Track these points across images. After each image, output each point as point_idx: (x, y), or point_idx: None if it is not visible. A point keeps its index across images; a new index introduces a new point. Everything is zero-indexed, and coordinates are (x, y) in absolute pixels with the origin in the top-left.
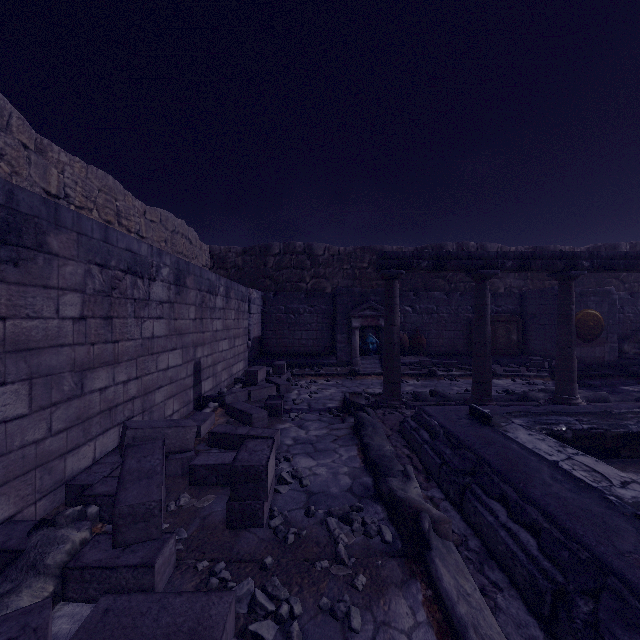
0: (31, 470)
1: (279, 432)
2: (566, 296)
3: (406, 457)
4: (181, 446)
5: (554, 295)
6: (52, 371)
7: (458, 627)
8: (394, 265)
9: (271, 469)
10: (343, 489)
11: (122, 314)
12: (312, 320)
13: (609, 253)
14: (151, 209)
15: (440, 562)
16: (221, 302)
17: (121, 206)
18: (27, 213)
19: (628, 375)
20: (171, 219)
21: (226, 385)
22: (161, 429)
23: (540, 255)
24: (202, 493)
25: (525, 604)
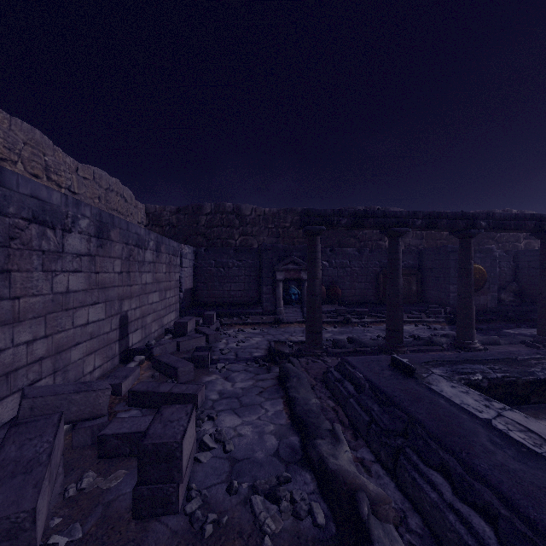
0: None
1: (204, 387)
2: (466, 252)
3: (331, 410)
4: (92, 412)
5: (447, 252)
6: None
7: None
8: (316, 222)
9: (189, 441)
10: (269, 453)
11: (25, 267)
12: (240, 273)
13: (502, 214)
14: (84, 166)
15: None
16: (151, 256)
17: (50, 161)
18: None
19: (507, 319)
20: (105, 177)
21: (156, 336)
22: (67, 395)
23: (445, 215)
24: (111, 468)
25: None
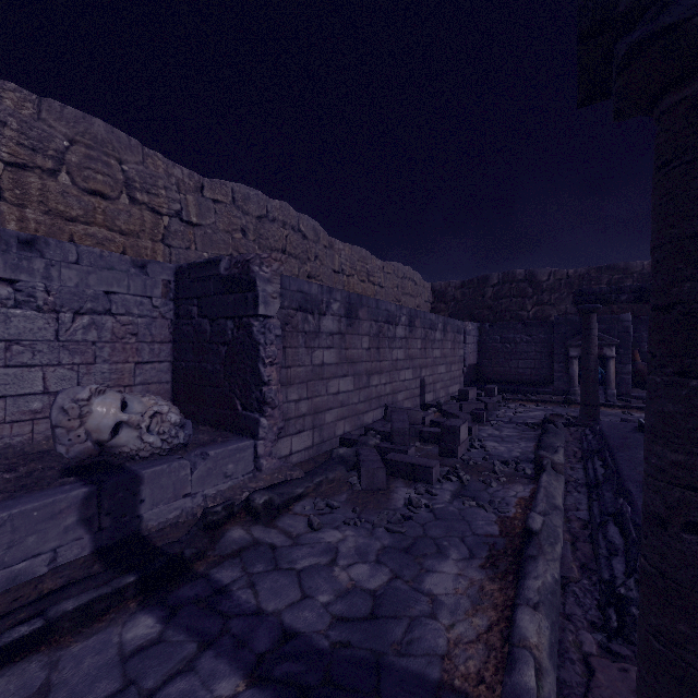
0: (354, 415)
1: (477, 426)
2: None
3: (572, 451)
4: (414, 421)
5: None
6: (360, 373)
7: (537, 487)
8: (590, 300)
9: (463, 433)
10: (512, 456)
11: (383, 346)
12: (529, 349)
13: None
14: (387, 264)
15: (545, 474)
16: (439, 335)
17: (369, 268)
18: (353, 303)
19: None
20: (401, 268)
21: (443, 401)
22: (404, 410)
23: None
24: (426, 444)
25: (588, 497)
